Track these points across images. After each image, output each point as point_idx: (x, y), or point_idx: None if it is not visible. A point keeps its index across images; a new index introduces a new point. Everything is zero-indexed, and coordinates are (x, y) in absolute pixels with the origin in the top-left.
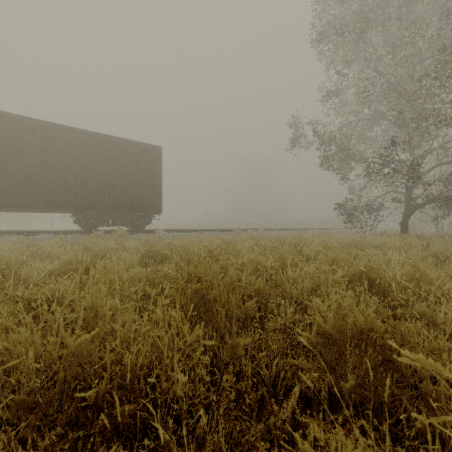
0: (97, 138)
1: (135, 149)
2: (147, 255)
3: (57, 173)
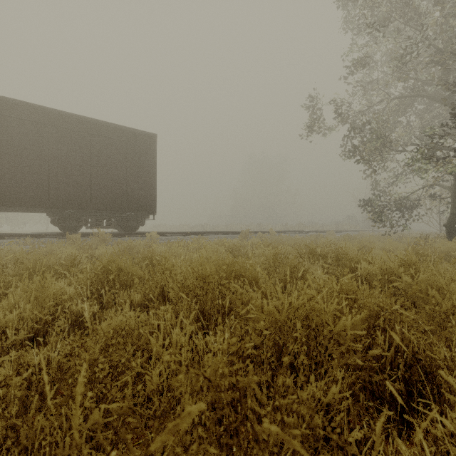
0: (76, 121)
1: (124, 136)
2: (101, 276)
3: (24, 162)
